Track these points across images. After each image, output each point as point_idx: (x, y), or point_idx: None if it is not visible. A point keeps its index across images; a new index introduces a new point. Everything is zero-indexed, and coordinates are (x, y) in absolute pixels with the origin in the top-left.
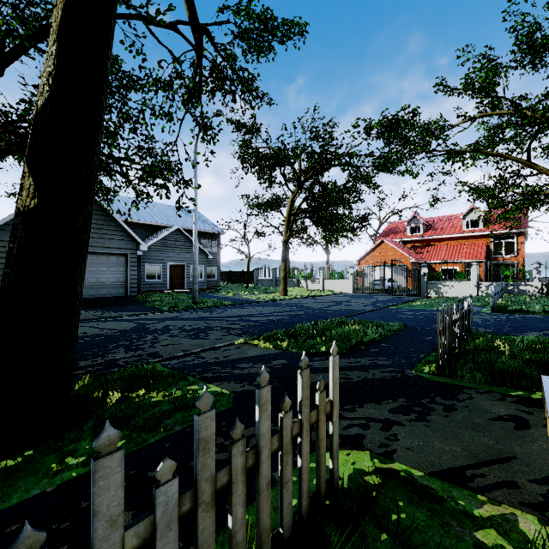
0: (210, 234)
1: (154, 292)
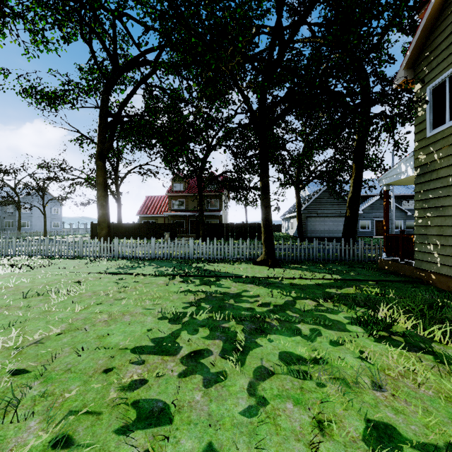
0: (410, 196)
1: (365, 237)
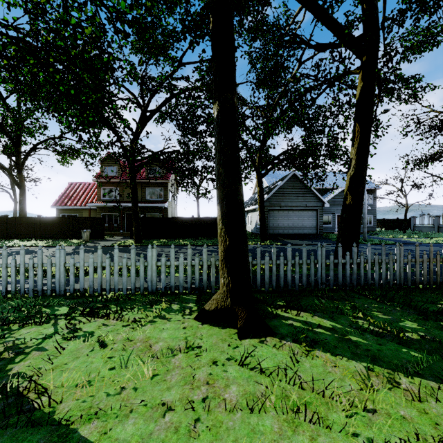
0: (367, 190)
1: (327, 233)
